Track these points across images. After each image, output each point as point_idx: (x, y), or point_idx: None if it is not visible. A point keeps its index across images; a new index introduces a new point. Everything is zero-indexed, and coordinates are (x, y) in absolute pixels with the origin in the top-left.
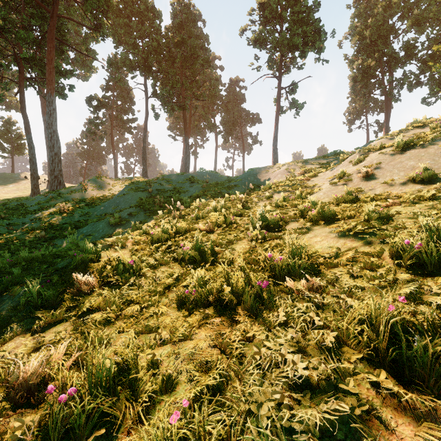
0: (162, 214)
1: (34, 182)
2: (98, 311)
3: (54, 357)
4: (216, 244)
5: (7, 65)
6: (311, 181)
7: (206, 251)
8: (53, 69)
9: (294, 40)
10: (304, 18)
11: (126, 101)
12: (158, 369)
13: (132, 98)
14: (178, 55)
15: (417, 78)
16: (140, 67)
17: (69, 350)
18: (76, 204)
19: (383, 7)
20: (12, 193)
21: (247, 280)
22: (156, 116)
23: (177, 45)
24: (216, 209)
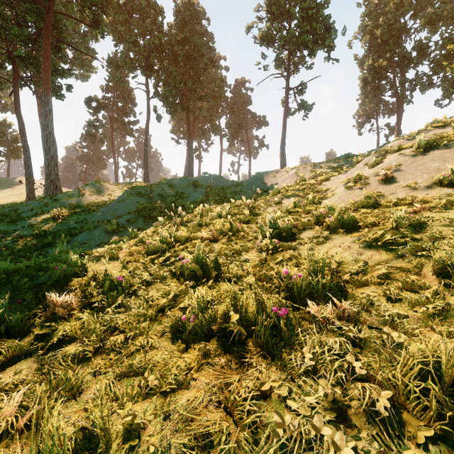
0: (163, 221)
1: (30, 186)
2: (74, 342)
3: (4, 413)
4: (220, 255)
5: (1, 64)
6: (323, 185)
7: (209, 265)
8: (49, 67)
9: (303, 37)
10: (314, 15)
11: (127, 103)
12: (140, 437)
13: (133, 100)
14: (181, 53)
15: (430, 80)
16: (141, 66)
17: (26, 401)
18: (72, 210)
19: (395, 6)
20: (7, 198)
21: (260, 305)
22: (158, 118)
23: (180, 42)
24: (221, 215)
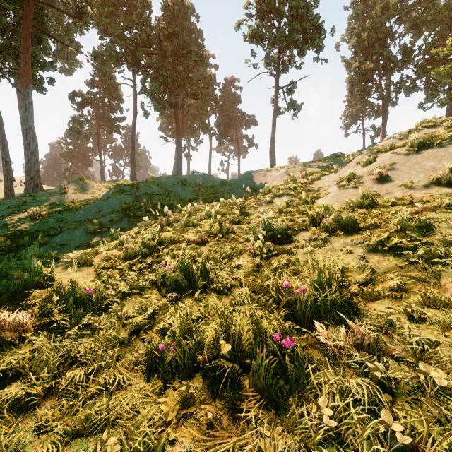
0: (148, 221)
1: (8, 184)
2: (20, 378)
3: None
4: (208, 260)
5: None
6: (314, 184)
7: (195, 273)
8: (29, 59)
9: (293, 36)
10: (304, 14)
11: (113, 98)
12: None
13: (120, 96)
14: (169, 49)
15: (414, 83)
16: (128, 60)
17: None
18: (52, 208)
19: (381, 9)
20: None
21: (257, 331)
22: (146, 115)
23: (168, 37)
24: (210, 214)
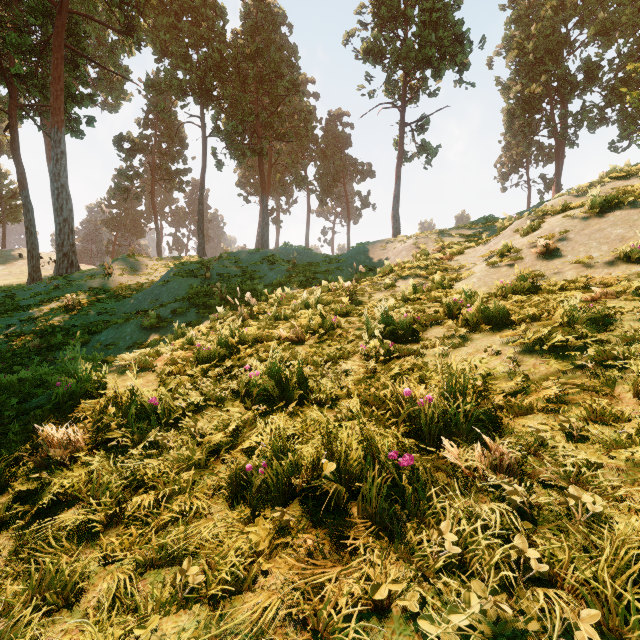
0: (224, 312)
1: (33, 262)
2: (76, 505)
3: None
4: (306, 364)
5: None
6: (454, 261)
7: (289, 380)
8: (61, 91)
9: (425, 51)
10: (440, 19)
11: (174, 143)
12: None
13: (183, 139)
14: (252, 73)
15: (602, 113)
16: (195, 90)
17: None
18: (93, 296)
19: (553, 9)
20: (1, 279)
21: (369, 447)
22: (219, 165)
23: (249, 57)
24: (308, 303)
